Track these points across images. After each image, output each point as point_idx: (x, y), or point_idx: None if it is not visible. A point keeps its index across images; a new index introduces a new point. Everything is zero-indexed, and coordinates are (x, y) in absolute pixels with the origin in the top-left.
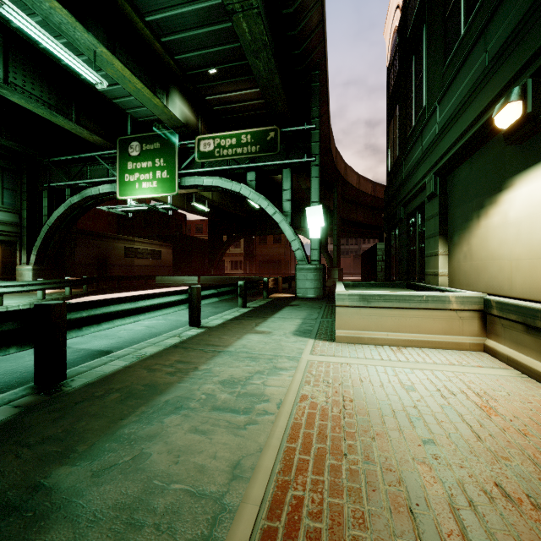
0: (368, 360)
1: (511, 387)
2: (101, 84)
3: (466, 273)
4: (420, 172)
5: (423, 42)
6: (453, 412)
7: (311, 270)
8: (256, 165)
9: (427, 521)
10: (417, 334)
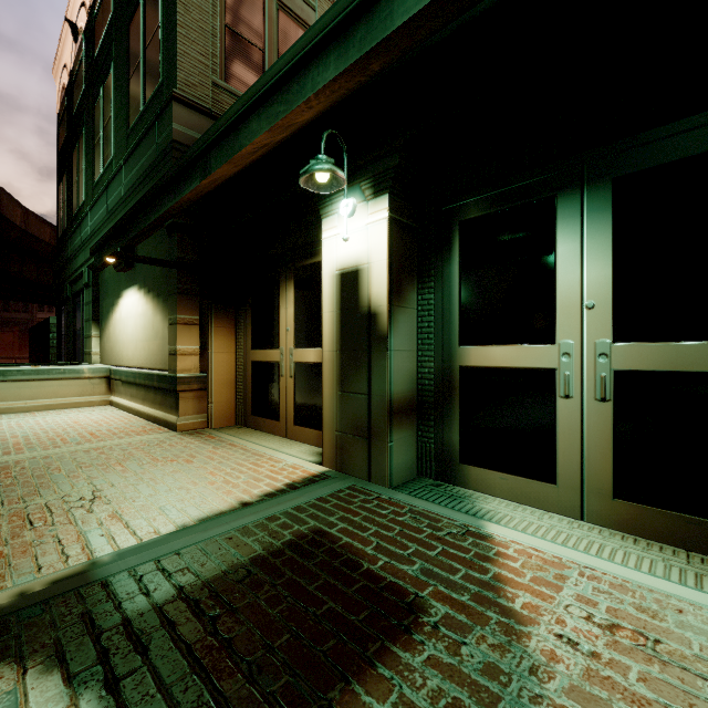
0: (0, 420)
1: (104, 414)
2: None
3: (108, 352)
4: (80, 260)
5: (84, 141)
6: (53, 426)
7: None
8: None
9: (7, 446)
10: (56, 399)
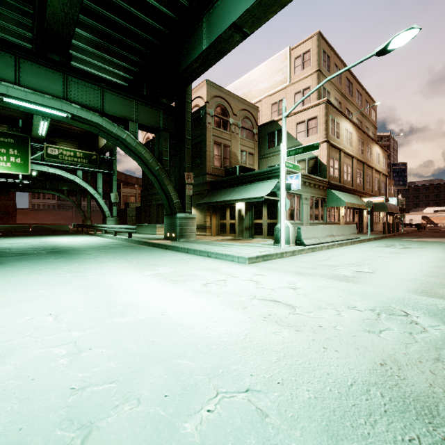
0: None
1: None
2: (43, 134)
3: None
4: None
5: None
6: None
7: (114, 220)
8: (85, 168)
9: None
10: None
